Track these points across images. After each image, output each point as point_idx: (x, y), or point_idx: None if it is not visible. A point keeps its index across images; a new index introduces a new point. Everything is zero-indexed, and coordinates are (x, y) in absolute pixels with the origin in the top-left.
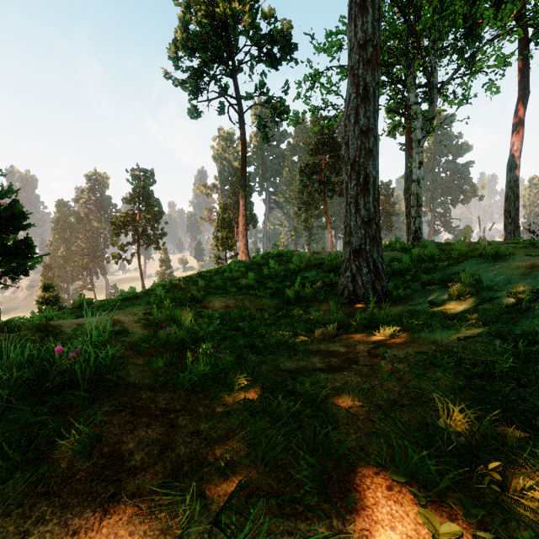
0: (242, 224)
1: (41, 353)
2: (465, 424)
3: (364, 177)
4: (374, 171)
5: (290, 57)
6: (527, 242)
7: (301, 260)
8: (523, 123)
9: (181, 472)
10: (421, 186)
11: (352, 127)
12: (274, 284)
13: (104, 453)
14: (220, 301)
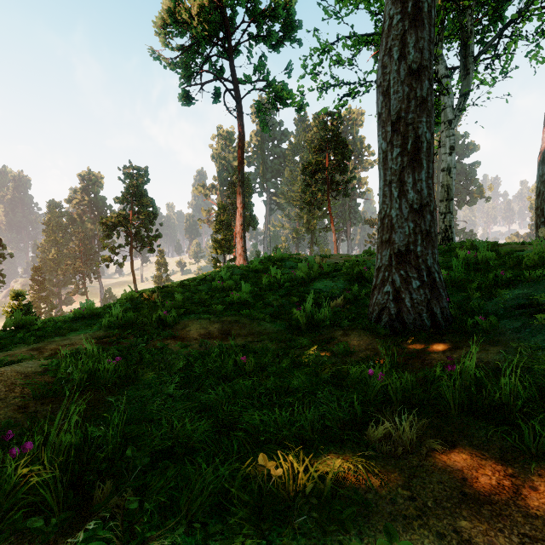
0: (240, 224)
1: None
2: None
3: (413, 141)
4: (428, 132)
5: (294, 36)
6: None
7: (309, 265)
8: None
9: None
10: (452, 176)
11: (395, 66)
12: (277, 299)
13: None
14: (199, 325)
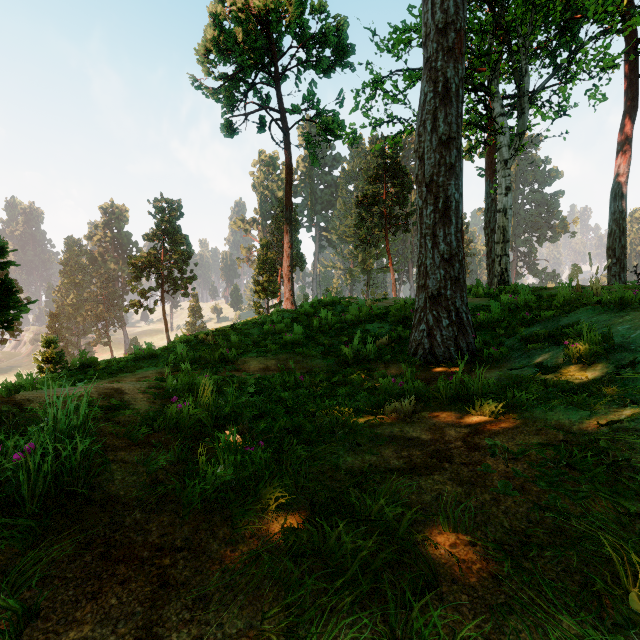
0: (287, 265)
1: None
2: None
3: (444, 201)
4: (457, 193)
5: (346, 62)
6: None
7: (359, 309)
8: (630, 141)
9: None
10: (508, 217)
11: (428, 136)
12: (327, 339)
13: None
14: (257, 361)
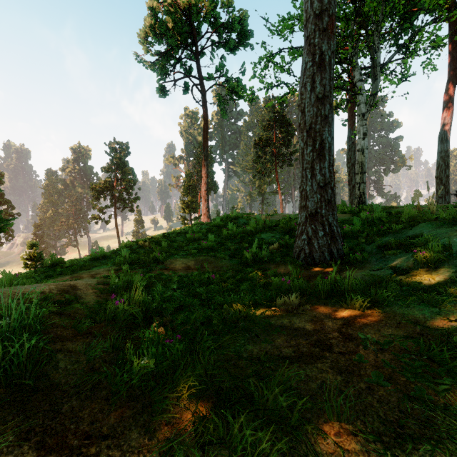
0: (204, 189)
1: None
2: None
3: (320, 143)
4: (329, 137)
5: (247, 43)
6: None
7: (257, 222)
8: (453, 100)
9: None
10: (365, 155)
11: (308, 95)
12: (233, 245)
13: None
14: (181, 262)
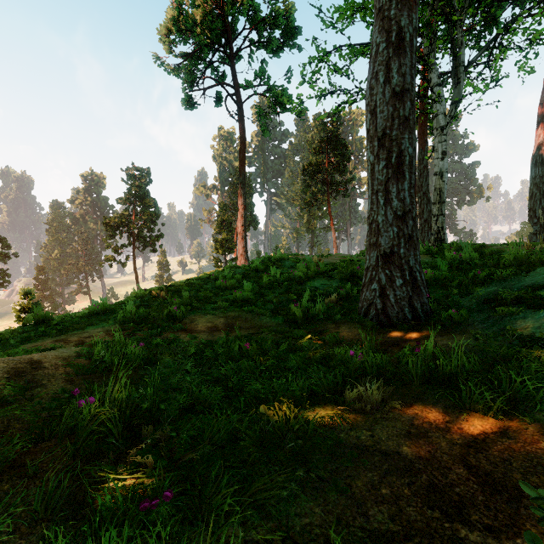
0: (241, 224)
1: None
2: None
3: (397, 155)
4: (410, 147)
5: (293, 42)
6: None
7: (307, 265)
8: None
9: None
10: (444, 180)
11: (381, 88)
12: (276, 296)
13: None
14: (205, 319)
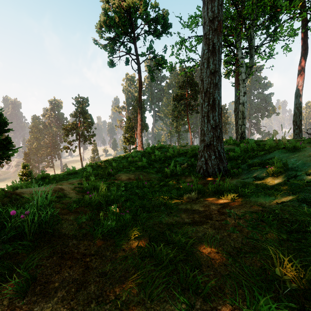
0: (139, 129)
1: (2, 214)
2: (294, 271)
3: (212, 100)
4: (218, 97)
5: (167, 31)
6: (310, 140)
7: (174, 150)
8: (304, 70)
9: (90, 308)
10: (245, 106)
11: (205, 70)
12: (158, 165)
13: (37, 291)
14: (125, 175)
